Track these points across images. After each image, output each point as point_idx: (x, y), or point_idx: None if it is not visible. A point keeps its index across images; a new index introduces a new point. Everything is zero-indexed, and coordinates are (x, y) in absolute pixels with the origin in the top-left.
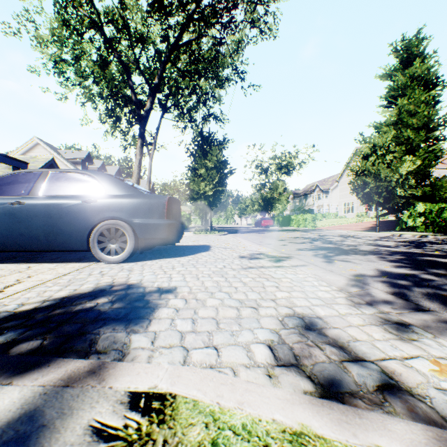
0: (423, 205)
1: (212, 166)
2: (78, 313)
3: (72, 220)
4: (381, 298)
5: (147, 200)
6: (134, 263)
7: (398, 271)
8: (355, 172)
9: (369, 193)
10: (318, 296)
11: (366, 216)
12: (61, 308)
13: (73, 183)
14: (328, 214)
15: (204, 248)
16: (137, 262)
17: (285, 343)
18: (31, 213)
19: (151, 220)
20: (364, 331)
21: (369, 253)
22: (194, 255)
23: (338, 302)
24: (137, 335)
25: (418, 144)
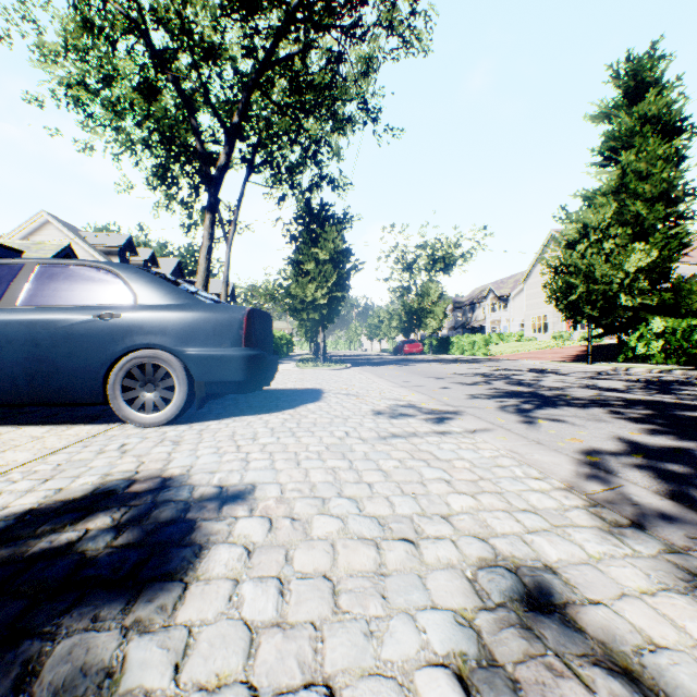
0: (662, 321)
1: (326, 258)
2: (34, 562)
3: (75, 350)
4: (655, 510)
5: (211, 315)
6: (187, 426)
7: (657, 442)
8: (555, 269)
9: (577, 301)
10: (532, 505)
11: (567, 338)
12: (5, 544)
13: (79, 284)
14: (508, 335)
15: (312, 396)
16: (193, 425)
17: (496, 666)
18: (0, 337)
19: (217, 349)
20: (661, 613)
21: (591, 404)
22: (294, 409)
23: (576, 522)
24: (145, 641)
25: (653, 224)
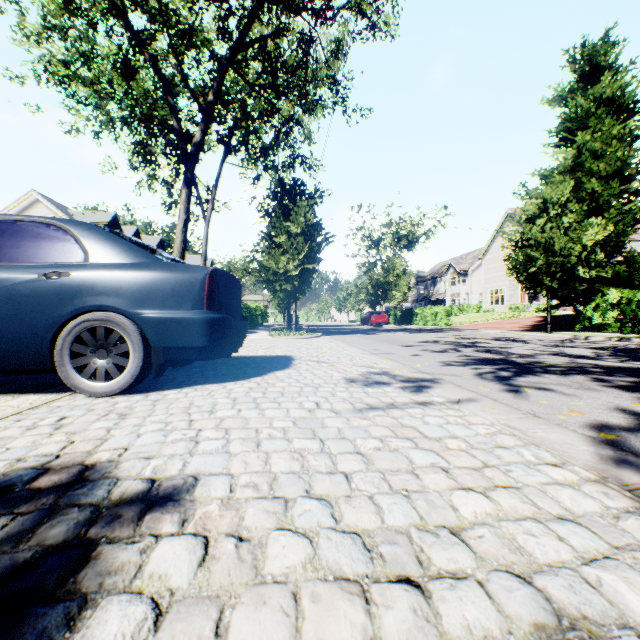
0: (617, 292)
1: (298, 231)
2: None
3: (18, 312)
4: None
5: (170, 274)
6: (142, 396)
7: None
8: (515, 243)
9: (537, 273)
10: (569, 510)
11: (523, 310)
12: None
13: (26, 241)
14: (467, 307)
15: (281, 363)
16: (150, 394)
17: None
18: None
19: (176, 312)
20: None
21: (570, 372)
22: (262, 377)
23: None
24: None
25: (608, 200)
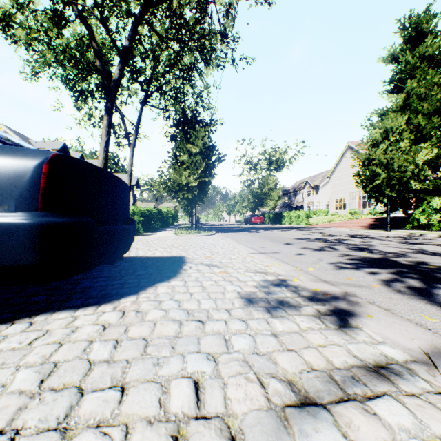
0: (440, 200)
1: (197, 151)
2: None
3: None
4: None
5: None
6: None
7: None
8: (363, 162)
9: (380, 185)
10: None
11: (359, 213)
12: None
13: None
14: (319, 211)
15: (171, 268)
16: None
17: None
18: None
19: None
20: None
21: None
22: (136, 296)
23: None
24: None
25: (429, 131)
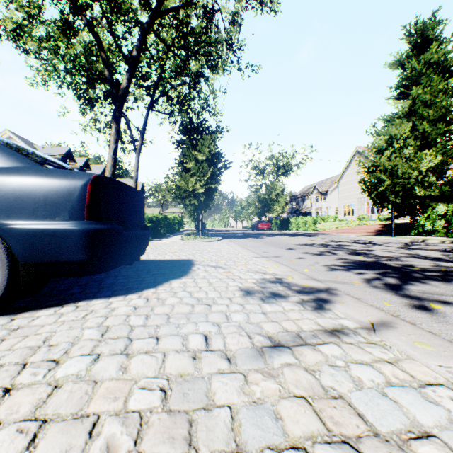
0: (444, 206)
1: (203, 159)
2: None
3: None
4: None
5: (43, 180)
6: (6, 320)
7: None
8: (368, 169)
9: (384, 192)
10: None
11: (368, 219)
12: None
13: None
14: (327, 217)
15: (181, 269)
16: (17, 317)
17: None
18: None
19: (49, 223)
20: None
21: (449, 277)
22: (155, 289)
23: None
24: None
25: (435, 138)
